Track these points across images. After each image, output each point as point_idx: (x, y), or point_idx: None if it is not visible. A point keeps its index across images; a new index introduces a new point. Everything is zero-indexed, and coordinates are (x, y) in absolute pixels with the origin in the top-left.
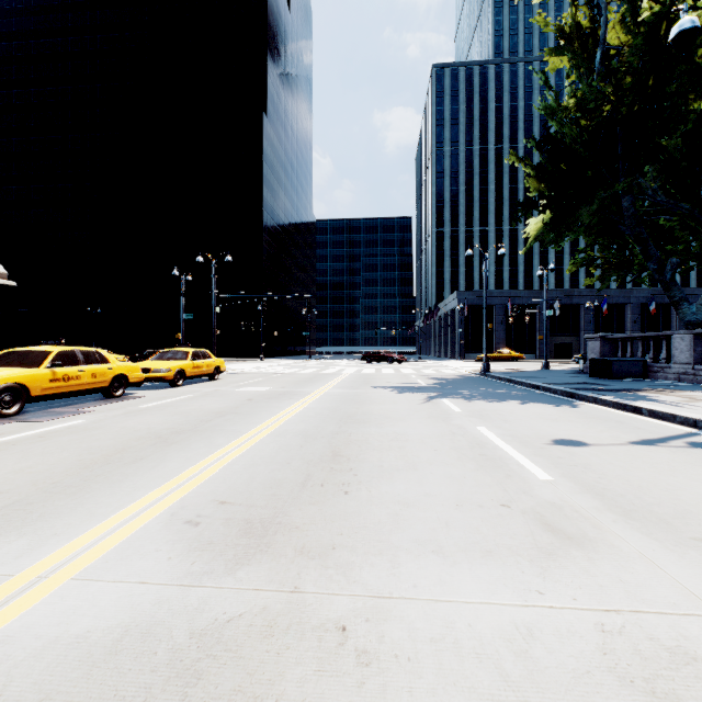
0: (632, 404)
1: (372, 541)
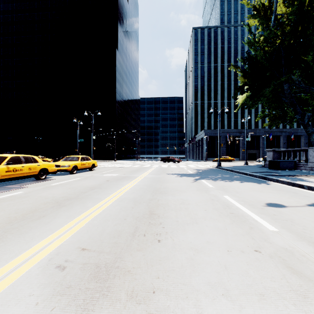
0: (298, 183)
1: (179, 284)
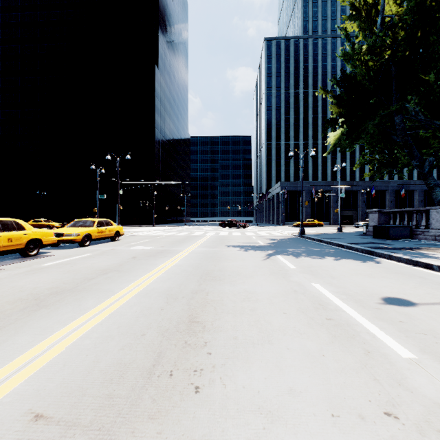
0: (423, 261)
1: None
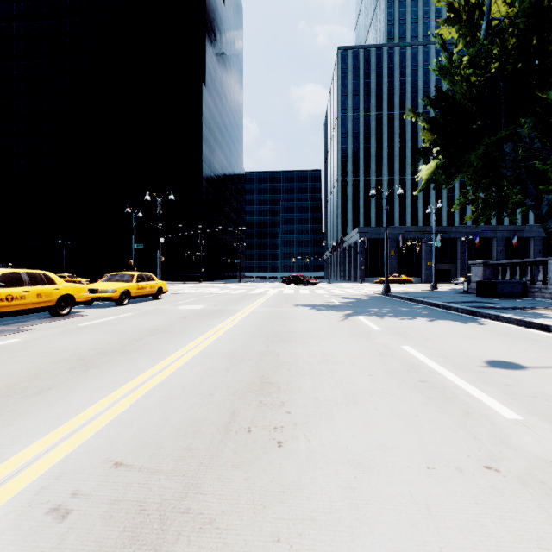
0: (538, 321)
1: None
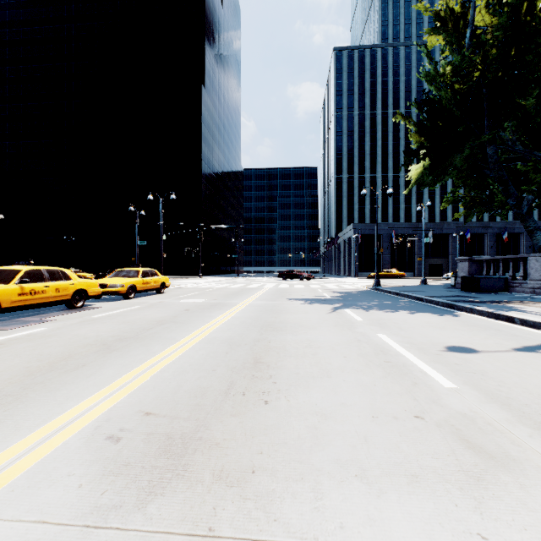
0: (505, 314)
1: (292, 462)
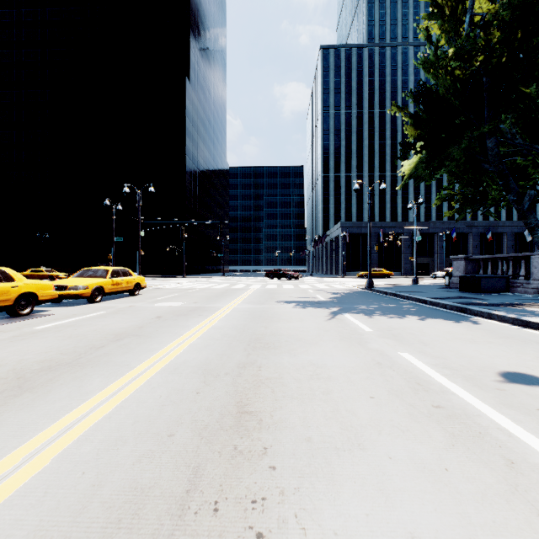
0: (537, 321)
1: None
